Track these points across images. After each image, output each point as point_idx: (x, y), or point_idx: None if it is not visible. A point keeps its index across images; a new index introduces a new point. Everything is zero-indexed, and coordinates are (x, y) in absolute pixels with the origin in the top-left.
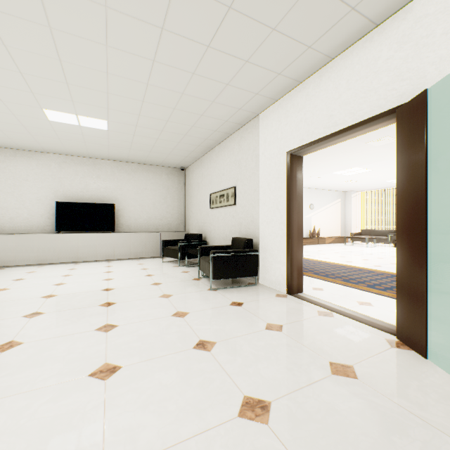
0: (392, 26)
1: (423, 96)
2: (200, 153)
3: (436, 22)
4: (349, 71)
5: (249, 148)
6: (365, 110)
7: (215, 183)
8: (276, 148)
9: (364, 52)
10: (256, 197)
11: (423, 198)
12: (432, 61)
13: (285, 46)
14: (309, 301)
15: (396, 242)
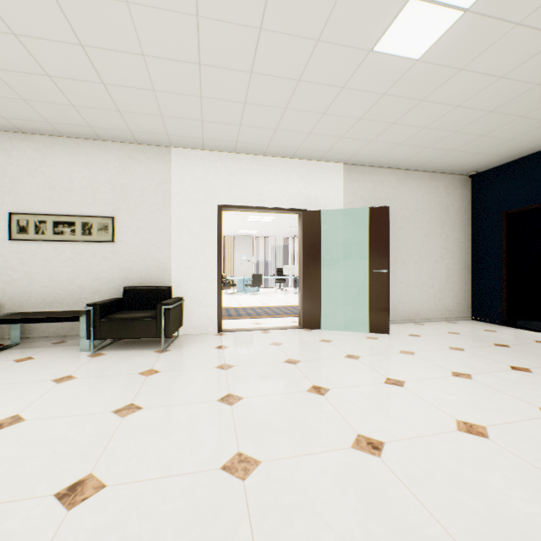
0: (298, 165)
1: (320, 213)
2: None
3: (315, 179)
4: (275, 172)
5: (150, 176)
6: (284, 202)
7: (35, 197)
8: (202, 195)
9: (284, 167)
10: (167, 238)
11: (320, 258)
12: (314, 195)
13: (264, 137)
14: (242, 331)
15: (303, 279)
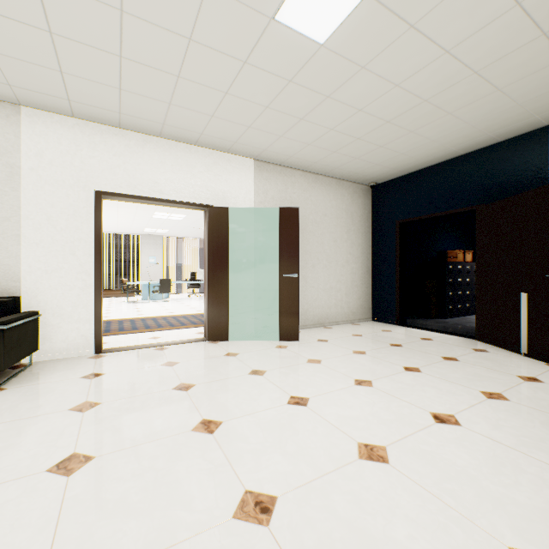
0: (203, 154)
1: (228, 210)
2: None
3: (223, 172)
4: (174, 159)
5: None
6: (186, 195)
7: None
8: (71, 176)
9: (186, 154)
10: (13, 230)
11: (228, 261)
12: (221, 190)
13: (157, 112)
14: (131, 349)
15: (209, 285)
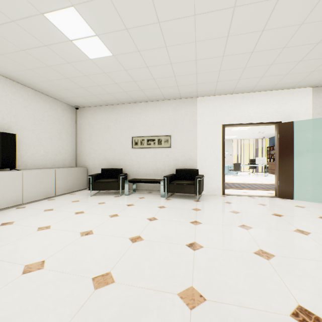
0: (275, 94)
1: (292, 123)
2: (120, 102)
3: (288, 101)
4: (258, 101)
5: (186, 114)
6: (264, 118)
7: (140, 129)
8: (213, 120)
9: (264, 97)
10: (195, 144)
11: (292, 153)
12: (287, 112)
13: (253, 82)
14: (237, 195)
15: (278, 166)
